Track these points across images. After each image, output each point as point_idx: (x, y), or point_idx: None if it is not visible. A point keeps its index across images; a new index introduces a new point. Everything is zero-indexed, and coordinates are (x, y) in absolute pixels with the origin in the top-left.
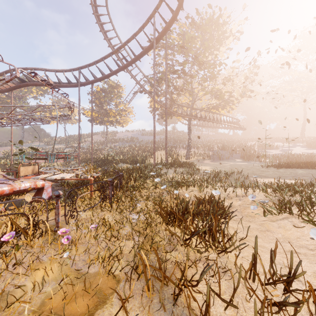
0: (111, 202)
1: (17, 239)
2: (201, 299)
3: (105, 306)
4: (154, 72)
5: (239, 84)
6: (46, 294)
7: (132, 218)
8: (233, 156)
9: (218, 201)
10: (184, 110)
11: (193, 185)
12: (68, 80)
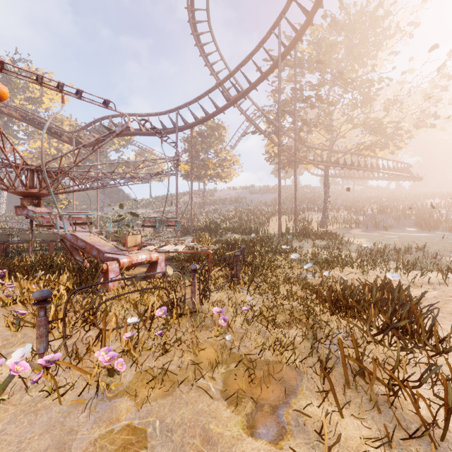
0: (239, 282)
1: (166, 316)
2: (424, 407)
3: (298, 397)
4: (280, 104)
5: (412, 107)
6: (223, 375)
7: (281, 303)
8: (401, 223)
9: (400, 289)
10: (319, 155)
11: (349, 265)
12: (163, 125)
